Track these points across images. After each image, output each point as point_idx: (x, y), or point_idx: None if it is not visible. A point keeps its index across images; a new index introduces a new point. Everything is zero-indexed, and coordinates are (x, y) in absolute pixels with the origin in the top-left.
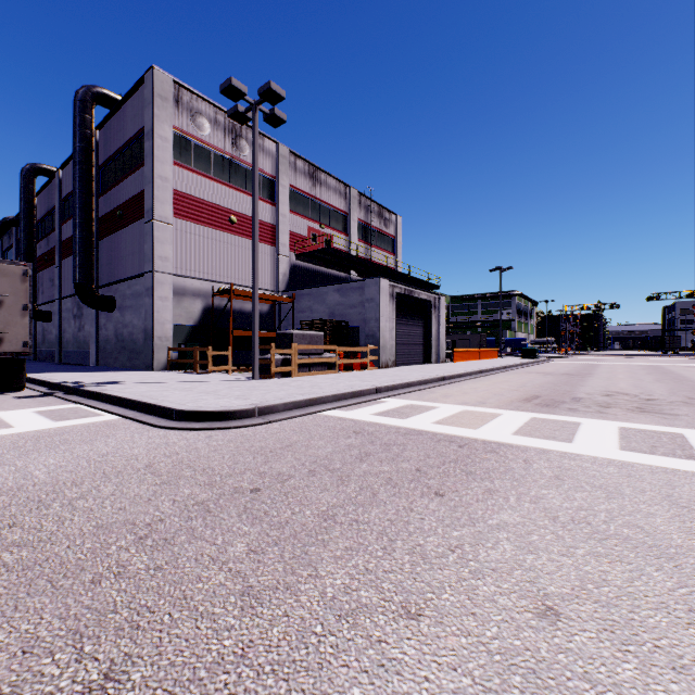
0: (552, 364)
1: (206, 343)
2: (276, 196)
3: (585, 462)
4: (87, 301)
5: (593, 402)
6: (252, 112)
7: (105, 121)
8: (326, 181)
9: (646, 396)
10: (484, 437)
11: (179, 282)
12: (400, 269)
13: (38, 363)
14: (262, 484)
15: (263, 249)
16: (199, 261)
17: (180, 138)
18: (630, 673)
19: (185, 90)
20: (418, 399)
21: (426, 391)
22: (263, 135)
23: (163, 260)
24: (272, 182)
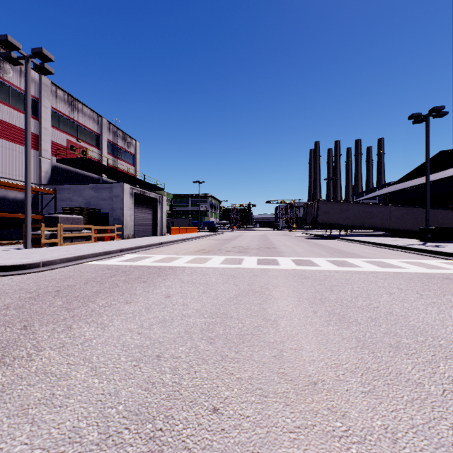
0: (223, 235)
1: None
2: (39, 113)
3: (204, 268)
4: None
5: (225, 250)
6: (25, 61)
7: None
8: (82, 109)
9: (247, 247)
10: (171, 265)
11: None
12: (138, 176)
13: None
14: (60, 289)
15: None
16: None
17: None
18: (181, 300)
19: None
20: (145, 253)
21: (150, 250)
22: None
23: None
24: (35, 102)
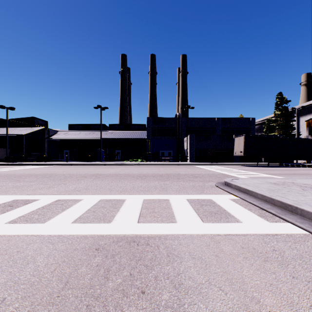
0: None
1: None
2: None
3: None
4: None
5: None
6: None
7: None
8: None
9: None
10: None
11: None
12: None
13: None
14: None
15: None
16: None
17: None
18: (30, 172)
19: None
20: None
21: None
22: None
23: None
24: None
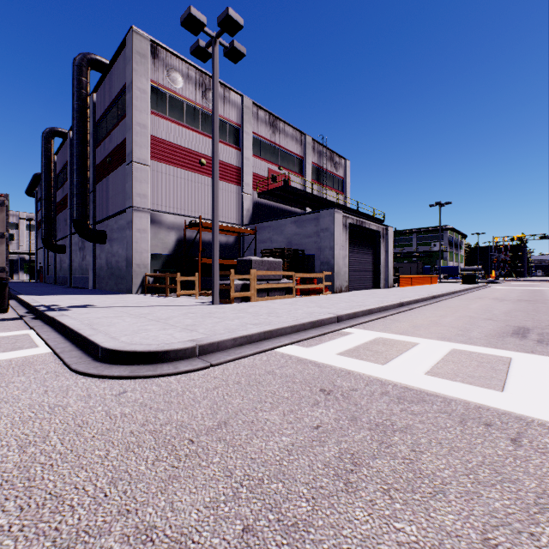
0: (493, 289)
1: (178, 270)
2: (240, 141)
3: None
4: (83, 234)
5: None
6: (212, 45)
7: (99, 84)
8: (284, 129)
9: None
10: (534, 412)
11: (156, 217)
12: (348, 206)
13: (53, 286)
14: None
15: (229, 188)
16: (173, 198)
17: (157, 90)
18: None
19: (160, 49)
20: (386, 329)
21: (389, 319)
22: (229, 88)
23: (141, 196)
24: (237, 130)
